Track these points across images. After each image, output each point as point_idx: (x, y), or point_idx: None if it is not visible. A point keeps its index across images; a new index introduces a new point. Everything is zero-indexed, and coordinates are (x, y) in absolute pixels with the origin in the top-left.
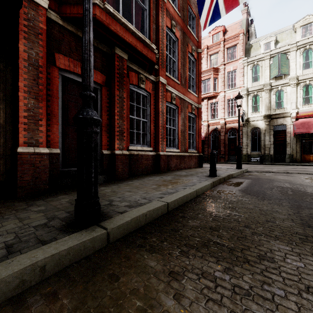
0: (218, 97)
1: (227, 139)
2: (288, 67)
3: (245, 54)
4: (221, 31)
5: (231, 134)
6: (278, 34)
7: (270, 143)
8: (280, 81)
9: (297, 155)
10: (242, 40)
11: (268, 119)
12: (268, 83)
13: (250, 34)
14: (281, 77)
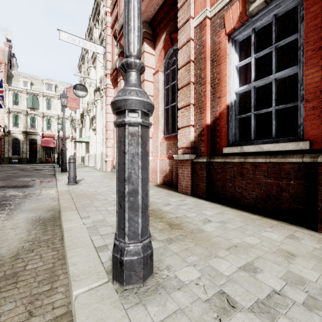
0: None
1: None
2: (38, 105)
3: (8, 79)
4: None
5: None
6: (33, 79)
7: (27, 150)
8: (33, 112)
9: (44, 158)
10: (4, 69)
11: (25, 134)
12: (25, 110)
13: (12, 64)
14: (34, 109)
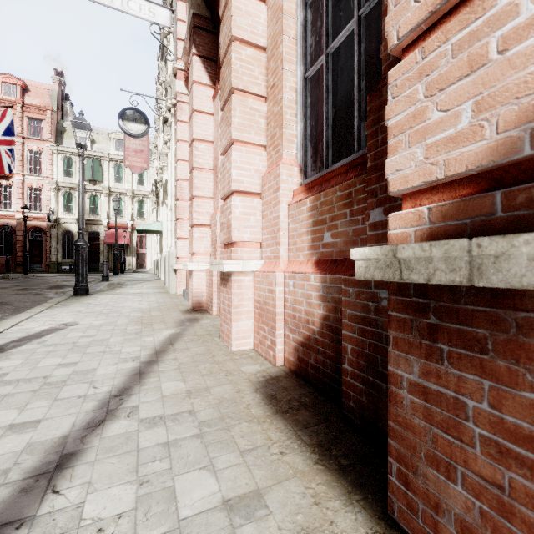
0: (12, 180)
1: (29, 241)
2: (102, 175)
3: (57, 136)
4: (19, 85)
5: (35, 235)
6: (95, 133)
7: None
8: (95, 187)
9: (110, 263)
10: (50, 120)
11: None
12: None
13: (65, 112)
14: (96, 182)
